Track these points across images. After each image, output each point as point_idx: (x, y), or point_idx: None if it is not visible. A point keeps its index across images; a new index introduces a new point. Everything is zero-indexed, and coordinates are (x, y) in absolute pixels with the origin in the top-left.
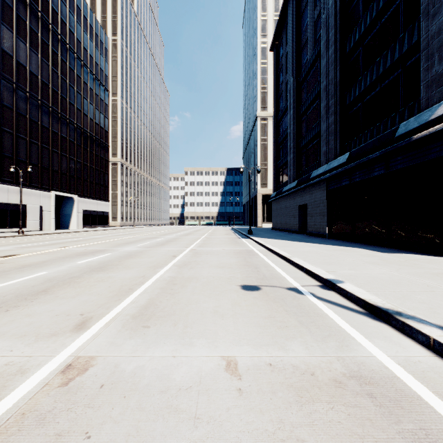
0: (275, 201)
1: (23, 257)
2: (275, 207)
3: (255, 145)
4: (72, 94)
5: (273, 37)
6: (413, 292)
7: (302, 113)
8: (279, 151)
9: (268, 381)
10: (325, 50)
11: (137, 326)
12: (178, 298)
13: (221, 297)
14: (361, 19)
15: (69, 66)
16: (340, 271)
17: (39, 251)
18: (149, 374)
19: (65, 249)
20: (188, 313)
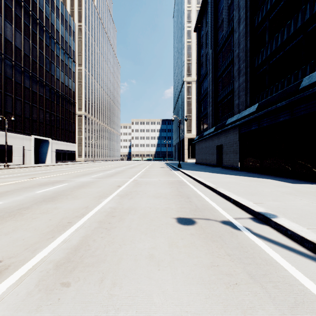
0: (198, 143)
1: None
2: (197, 147)
3: (182, 102)
4: (47, 64)
5: (196, 21)
6: None
7: (219, 76)
8: (201, 106)
9: None
10: (238, 26)
11: (55, 283)
12: (114, 235)
13: (157, 234)
14: None
15: (45, 43)
16: (266, 203)
17: (10, 181)
18: None
19: (32, 180)
20: (120, 259)
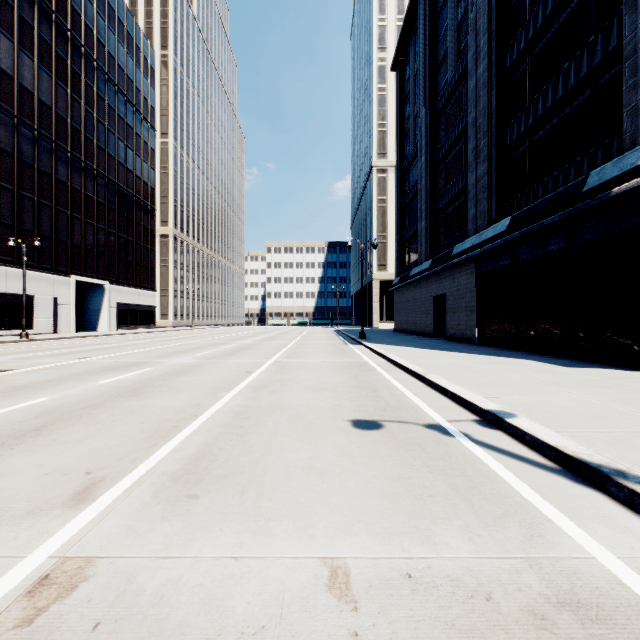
0: (399, 290)
1: (19, 374)
2: (398, 299)
3: (368, 209)
4: (101, 134)
5: (396, 49)
6: (632, 433)
7: (439, 161)
8: (405, 217)
9: (407, 615)
10: (474, 66)
11: (177, 495)
12: (251, 443)
13: (319, 442)
14: (529, 17)
15: (97, 92)
16: (507, 397)
17: (45, 364)
18: (188, 597)
19: (85, 361)
20: (265, 471)
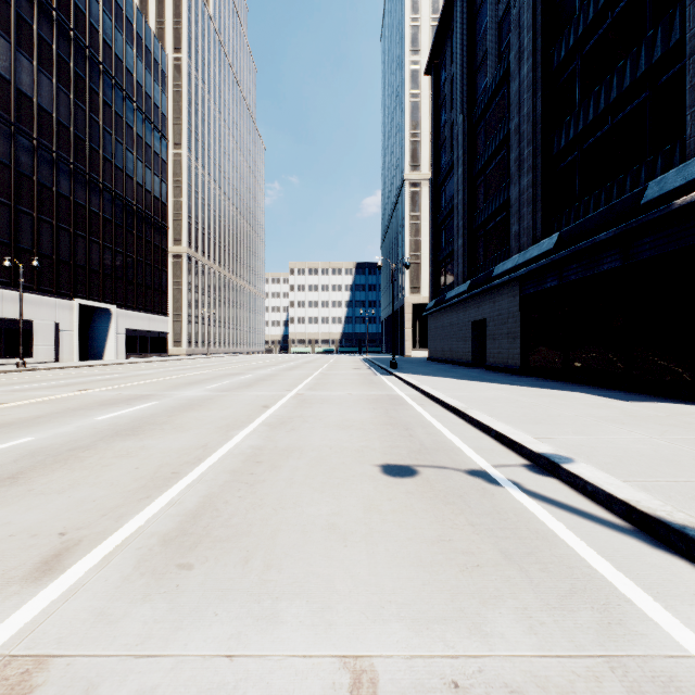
0: (434, 315)
1: (6, 409)
2: (433, 324)
3: (400, 226)
4: (108, 143)
5: (431, 51)
6: None
7: (478, 172)
8: (441, 235)
9: None
10: (517, 67)
11: (166, 564)
12: (262, 494)
13: (343, 493)
14: (579, 10)
15: (103, 98)
16: (560, 437)
17: (39, 398)
18: None
19: (84, 394)
20: (277, 531)
